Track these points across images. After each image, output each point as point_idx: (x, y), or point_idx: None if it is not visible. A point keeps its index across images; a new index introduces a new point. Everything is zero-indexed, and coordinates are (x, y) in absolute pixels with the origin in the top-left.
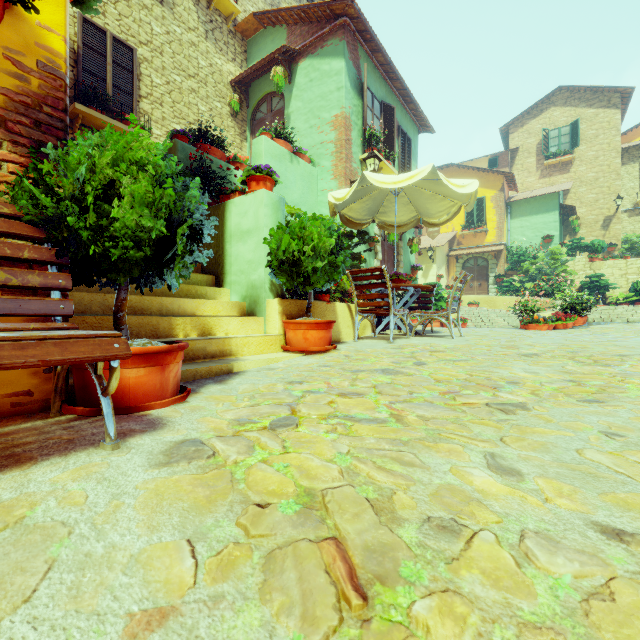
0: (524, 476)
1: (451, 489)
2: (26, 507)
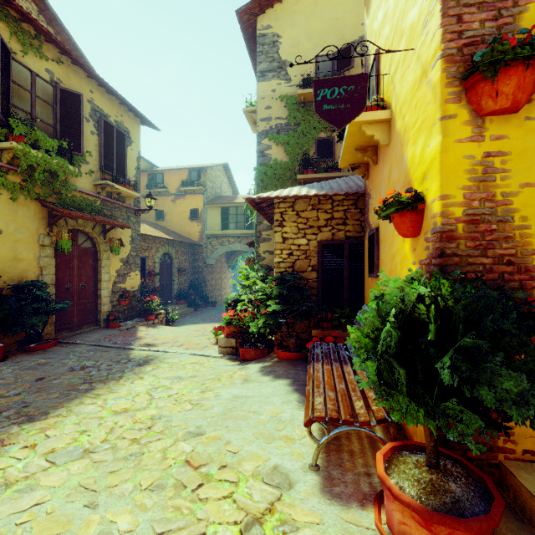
0: (97, 534)
1: (146, 508)
2: (286, 441)
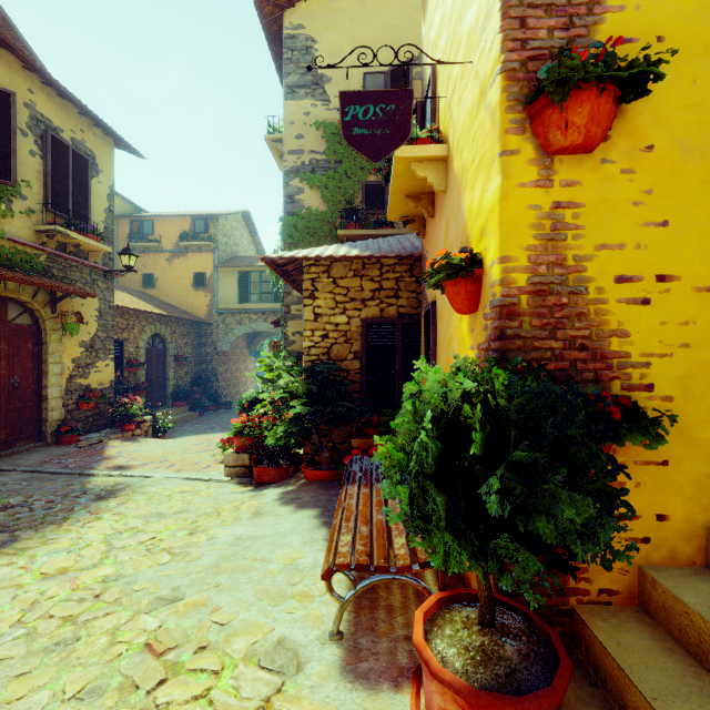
0: None
1: None
2: (301, 599)
